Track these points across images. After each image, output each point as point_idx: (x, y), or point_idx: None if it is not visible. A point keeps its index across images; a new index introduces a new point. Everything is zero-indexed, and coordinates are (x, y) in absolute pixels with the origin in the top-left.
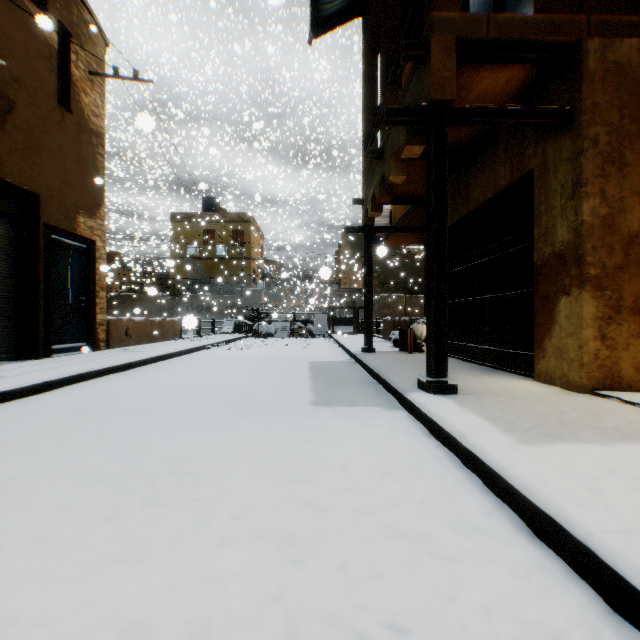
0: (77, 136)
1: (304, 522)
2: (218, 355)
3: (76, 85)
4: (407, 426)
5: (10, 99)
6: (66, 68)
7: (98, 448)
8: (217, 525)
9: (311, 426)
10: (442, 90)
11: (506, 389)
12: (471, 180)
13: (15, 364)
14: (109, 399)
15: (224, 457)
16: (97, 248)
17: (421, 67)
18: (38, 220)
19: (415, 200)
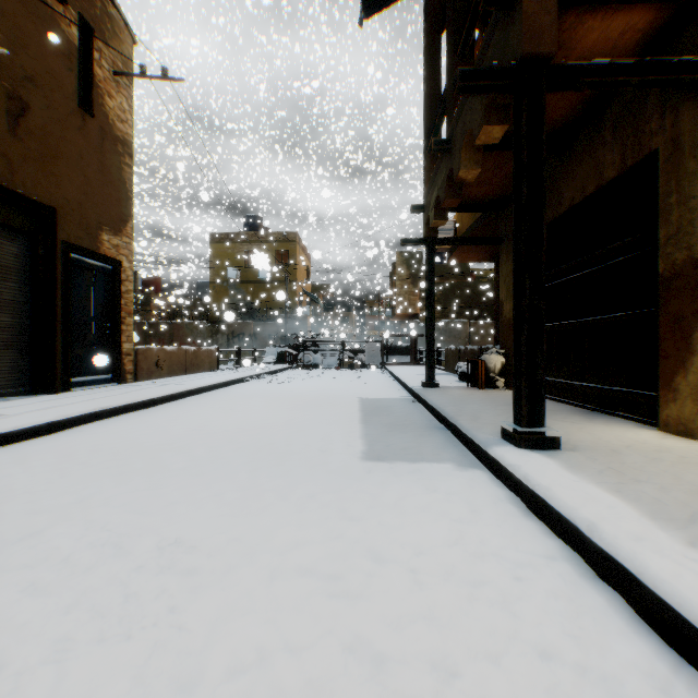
0: (100, 144)
1: (348, 694)
2: (256, 389)
3: (99, 86)
4: (493, 496)
5: (22, 100)
6: (88, 67)
7: (77, 521)
8: (204, 693)
9: (361, 492)
10: (538, 41)
11: (625, 443)
12: (562, 174)
13: (27, 399)
14: (118, 445)
15: (239, 543)
16: (123, 269)
17: (506, 17)
18: (55, 237)
19: (487, 205)
